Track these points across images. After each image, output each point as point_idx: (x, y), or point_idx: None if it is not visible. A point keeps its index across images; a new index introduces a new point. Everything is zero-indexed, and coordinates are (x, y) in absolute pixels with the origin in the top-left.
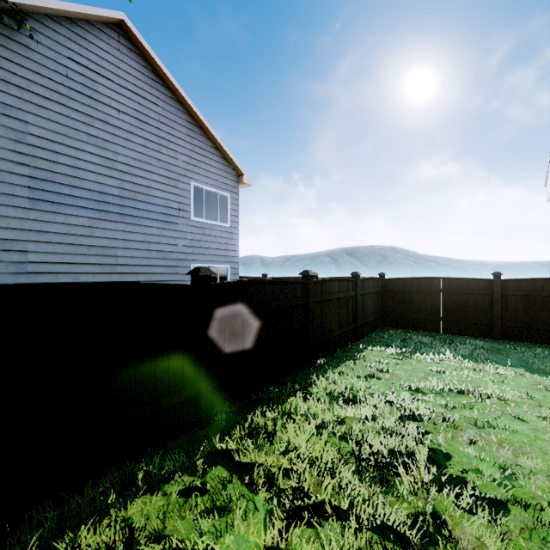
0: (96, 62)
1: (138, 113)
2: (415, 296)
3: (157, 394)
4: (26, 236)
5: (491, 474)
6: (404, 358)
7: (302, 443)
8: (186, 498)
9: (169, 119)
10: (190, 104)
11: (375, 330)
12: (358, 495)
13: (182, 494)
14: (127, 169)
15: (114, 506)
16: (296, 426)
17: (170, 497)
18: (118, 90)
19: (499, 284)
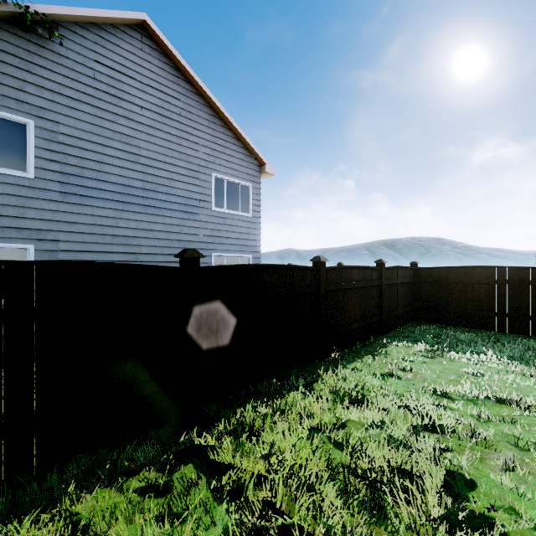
0: (121, 62)
1: (160, 108)
2: (453, 288)
3: (137, 379)
4: (57, 227)
5: (533, 518)
6: (434, 357)
7: (288, 447)
8: (144, 497)
9: (190, 113)
10: (210, 96)
11: (406, 324)
12: (336, 525)
13: (142, 492)
14: (150, 163)
15: (70, 497)
16: (284, 427)
17: (129, 494)
18: (141, 88)
19: None
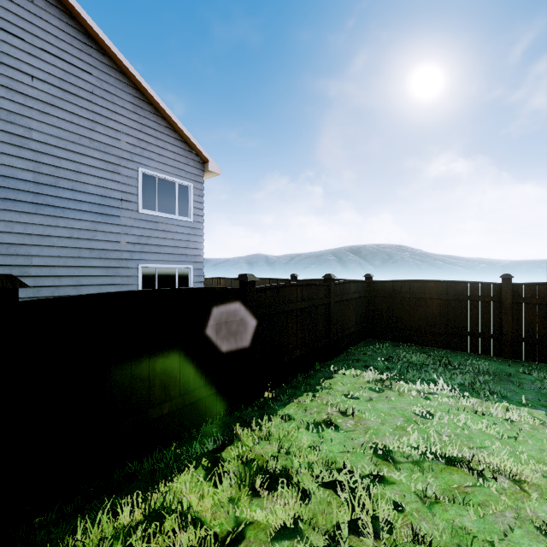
0: None
1: (62, 81)
2: (406, 303)
3: None
4: None
5: None
6: (382, 389)
7: None
8: None
9: (108, 92)
10: (135, 75)
11: (359, 343)
12: None
13: None
14: (45, 149)
15: None
16: None
17: None
18: (31, 51)
19: (509, 290)
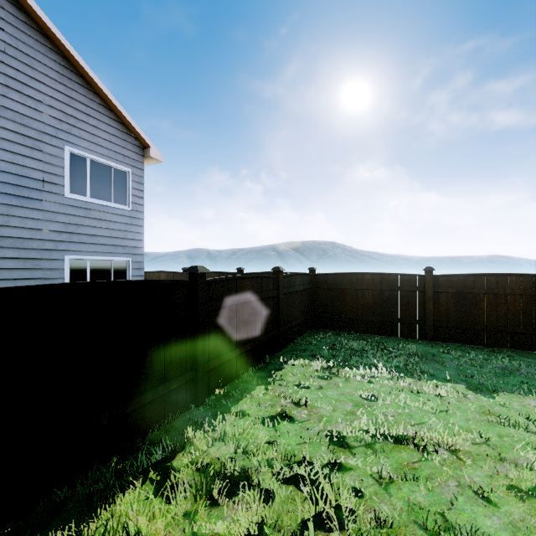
0: None
1: None
2: (346, 294)
3: None
4: None
5: None
6: (330, 377)
7: None
8: None
9: (25, 54)
10: (61, 39)
11: (304, 333)
12: None
13: None
14: None
15: None
16: None
17: None
18: None
19: (431, 281)
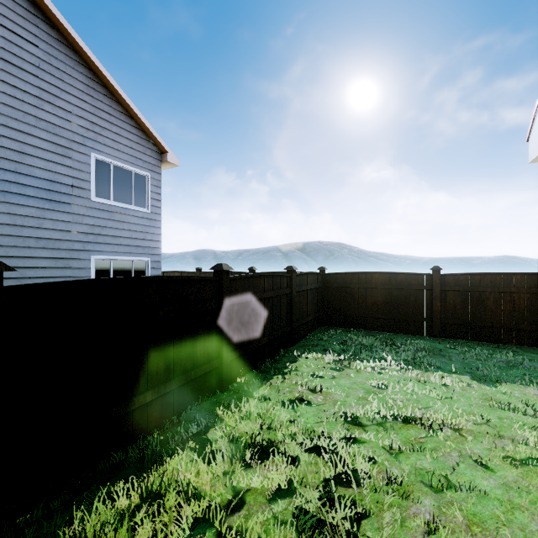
0: None
1: (3, 50)
2: (356, 292)
3: None
4: None
5: None
6: (342, 368)
7: None
8: None
9: (57, 69)
10: (88, 53)
11: (315, 330)
12: None
13: None
14: None
15: None
16: None
17: None
18: None
19: (438, 279)
